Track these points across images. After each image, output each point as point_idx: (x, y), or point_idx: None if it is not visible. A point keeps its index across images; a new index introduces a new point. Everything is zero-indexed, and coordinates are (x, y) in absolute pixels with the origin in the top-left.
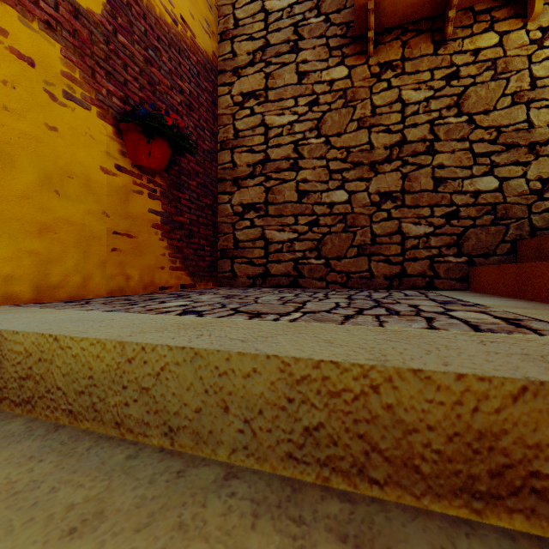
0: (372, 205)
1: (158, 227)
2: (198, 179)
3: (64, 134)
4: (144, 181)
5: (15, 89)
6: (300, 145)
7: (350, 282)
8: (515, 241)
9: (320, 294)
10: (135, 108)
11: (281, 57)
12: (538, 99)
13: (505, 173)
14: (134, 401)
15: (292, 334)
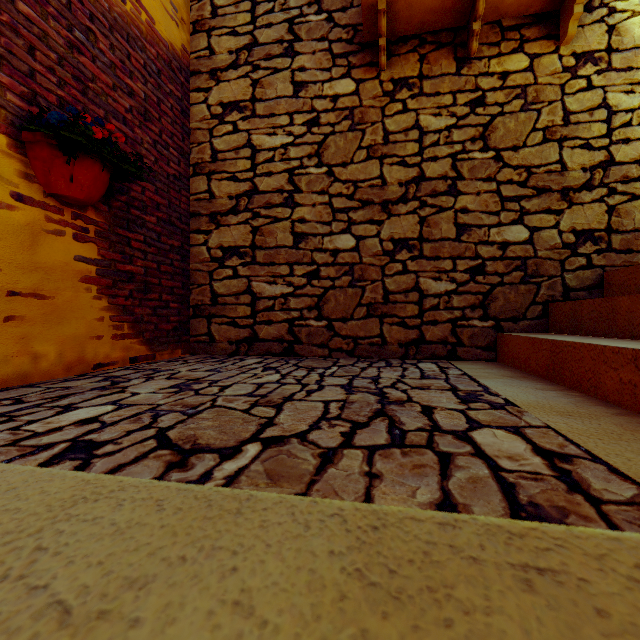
0: (385, 254)
1: (91, 281)
2: (159, 213)
3: None
4: (67, 216)
5: None
6: (297, 175)
7: (358, 350)
8: (546, 303)
9: (314, 375)
10: (45, 111)
11: (273, 61)
12: (571, 137)
13: (536, 222)
14: None
15: (197, 554)
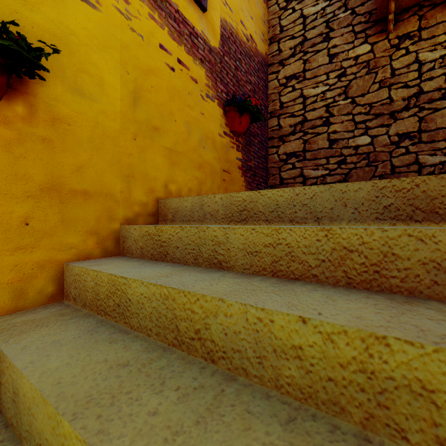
0: (392, 144)
1: (240, 169)
2: (258, 138)
3: (206, 116)
4: (234, 140)
5: (192, 96)
6: (331, 107)
7: None
8: None
9: None
10: (234, 97)
11: (316, 47)
12: None
13: None
14: (299, 210)
15: None
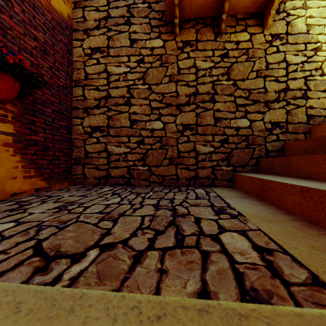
0: (178, 132)
1: (9, 145)
2: (53, 107)
3: None
4: None
5: None
6: (132, 88)
7: (164, 182)
8: (258, 158)
9: (139, 198)
10: None
11: (119, 27)
12: (269, 76)
13: (253, 117)
14: None
15: None
